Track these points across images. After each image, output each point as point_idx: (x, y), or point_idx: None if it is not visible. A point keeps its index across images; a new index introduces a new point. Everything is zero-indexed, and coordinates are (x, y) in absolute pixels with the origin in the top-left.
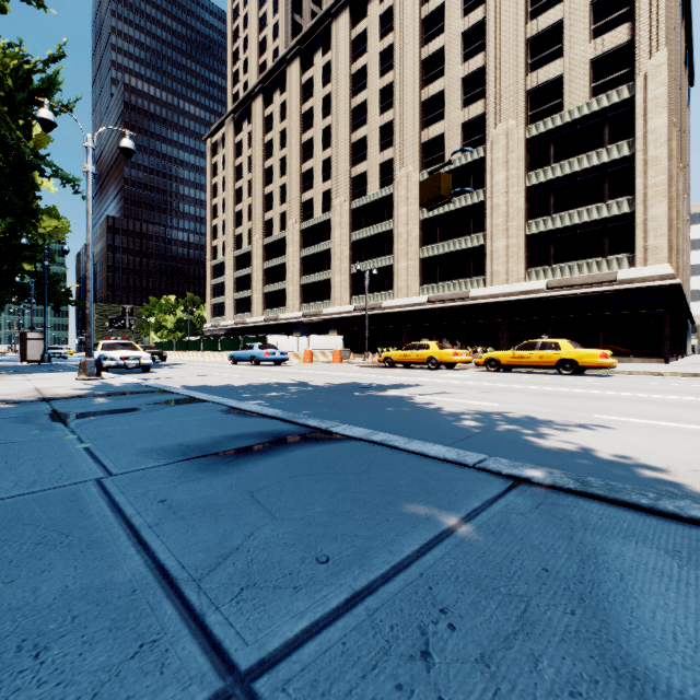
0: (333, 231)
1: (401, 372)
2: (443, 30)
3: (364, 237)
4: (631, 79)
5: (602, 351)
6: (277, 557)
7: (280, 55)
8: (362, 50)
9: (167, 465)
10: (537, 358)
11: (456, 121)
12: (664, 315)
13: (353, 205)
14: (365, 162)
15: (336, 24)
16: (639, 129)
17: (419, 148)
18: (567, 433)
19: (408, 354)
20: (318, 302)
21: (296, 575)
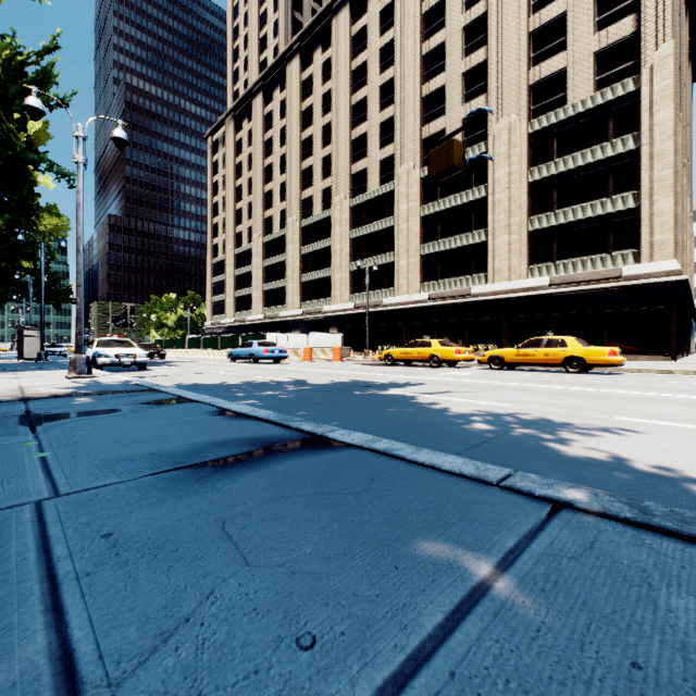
0: (333, 228)
1: (403, 370)
2: (444, 24)
3: (364, 235)
4: (637, 71)
5: (610, 348)
6: (240, 636)
7: (280, 52)
8: (362, 47)
9: (129, 481)
10: (543, 355)
11: (457, 117)
12: (671, 312)
13: (353, 202)
14: (366, 159)
15: (336, 20)
16: (645, 122)
17: (420, 144)
18: (591, 438)
19: (409, 352)
20: (318, 300)
21: (265, 676)
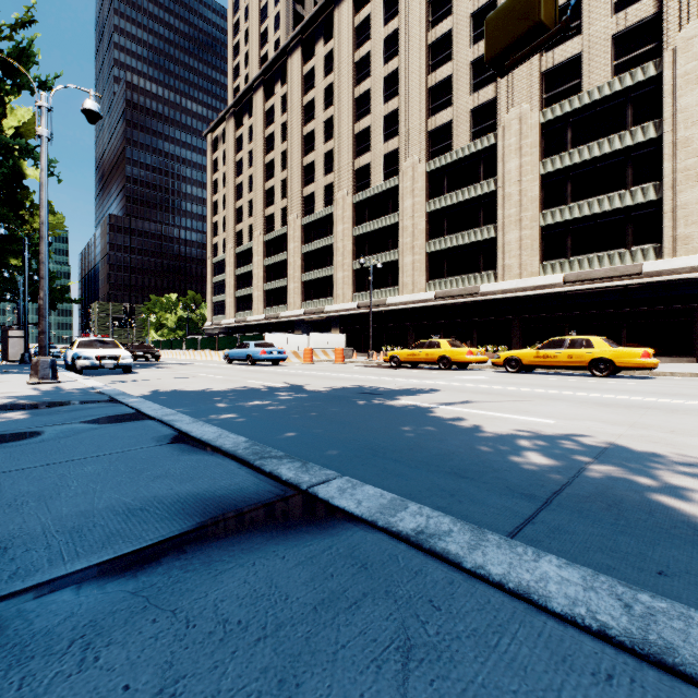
0: (335, 225)
1: (410, 373)
2: (451, 11)
3: (368, 232)
4: (658, 55)
5: (643, 350)
6: None
7: (281, 45)
8: (366, 37)
9: None
10: (565, 357)
11: (465, 108)
12: (696, 310)
13: (356, 198)
14: (369, 153)
15: (338, 11)
16: (667, 108)
17: (425, 136)
18: None
19: (416, 353)
20: (320, 299)
21: None
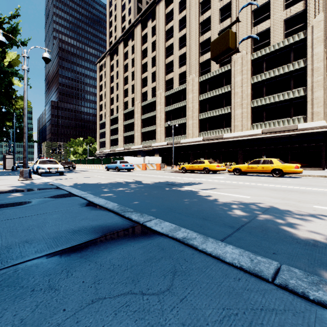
0: (156, 106)
1: (190, 175)
2: (210, 7)
3: (172, 109)
4: (305, 28)
5: (295, 165)
6: None
7: (131, 22)
8: (171, 19)
9: None
10: (261, 168)
11: None
12: (322, 146)
13: (166, 93)
14: (172, 73)
15: (158, 7)
16: (309, 53)
17: (198, 65)
18: (307, 222)
19: (193, 166)
20: (150, 140)
21: None
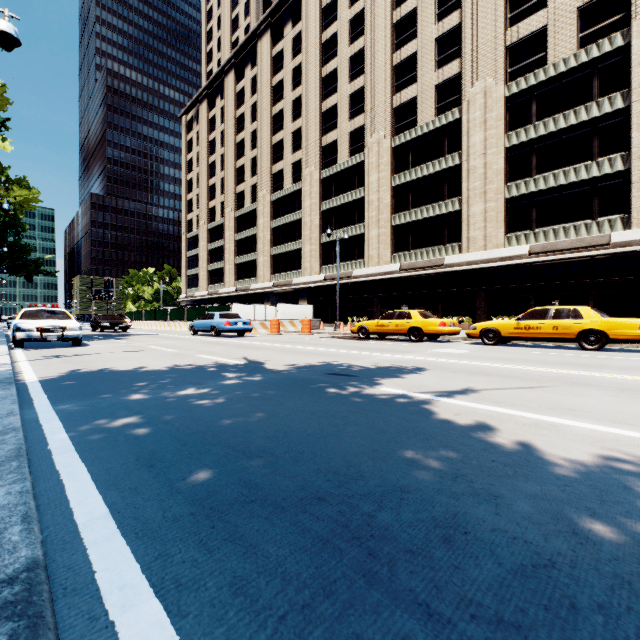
0: (303, 201)
1: (381, 345)
2: None
3: (334, 206)
4: (625, 25)
5: None
6: None
7: (251, 29)
8: (332, 19)
9: None
10: (550, 328)
11: (430, 84)
12: None
13: (323, 174)
14: (335, 130)
15: None
16: (635, 78)
17: (390, 113)
18: None
19: (386, 324)
20: (289, 272)
21: None
